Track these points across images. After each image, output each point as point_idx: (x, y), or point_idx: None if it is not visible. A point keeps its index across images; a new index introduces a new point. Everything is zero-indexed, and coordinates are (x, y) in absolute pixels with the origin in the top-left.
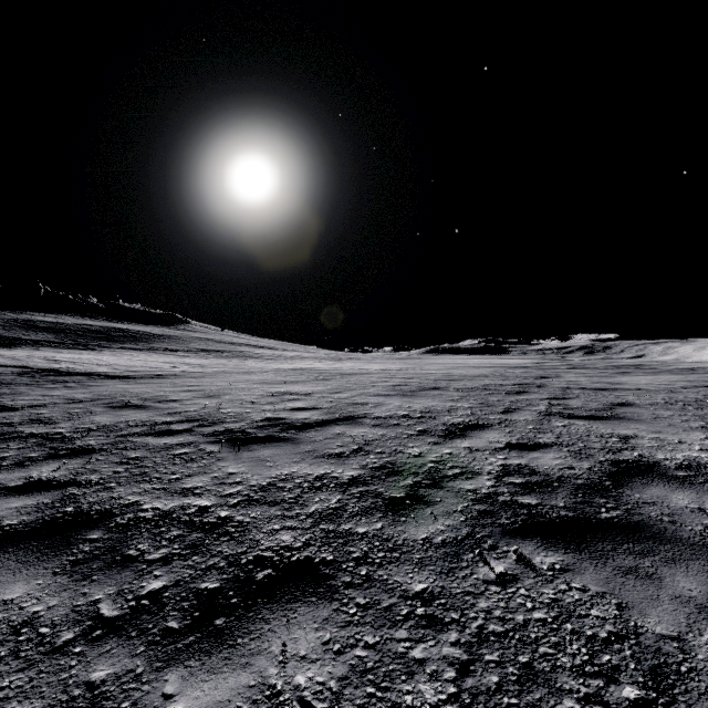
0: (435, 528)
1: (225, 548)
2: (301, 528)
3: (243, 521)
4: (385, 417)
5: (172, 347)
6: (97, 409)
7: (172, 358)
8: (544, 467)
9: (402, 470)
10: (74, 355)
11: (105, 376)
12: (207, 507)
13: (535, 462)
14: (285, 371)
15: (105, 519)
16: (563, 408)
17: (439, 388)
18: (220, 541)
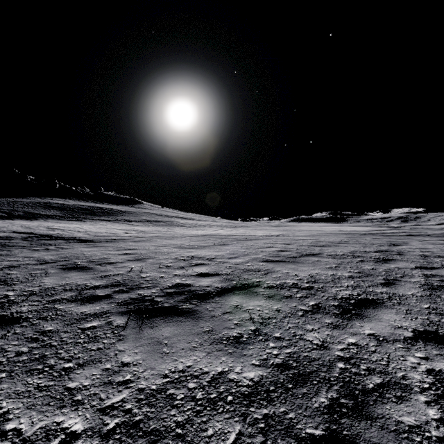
0: None
1: None
2: None
3: None
4: (276, 287)
5: (129, 219)
6: (52, 271)
7: (127, 227)
8: None
9: (309, 373)
10: (66, 225)
11: (77, 240)
12: (75, 435)
13: None
14: (198, 236)
15: None
16: (441, 280)
17: (315, 255)
18: None
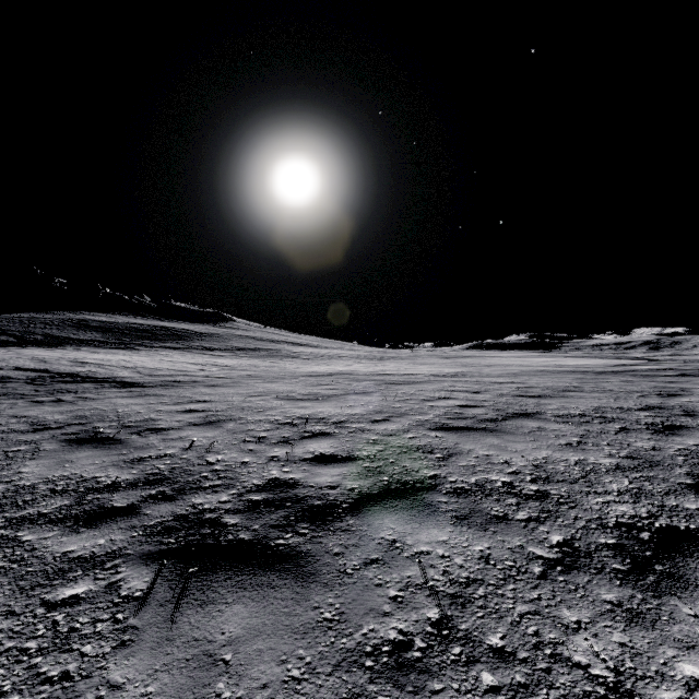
0: None
1: None
2: None
3: None
4: (472, 491)
5: (210, 346)
6: (48, 446)
7: (204, 359)
8: None
9: None
10: (107, 356)
11: (117, 383)
12: None
13: None
14: (319, 376)
15: None
16: None
17: (531, 415)
18: None
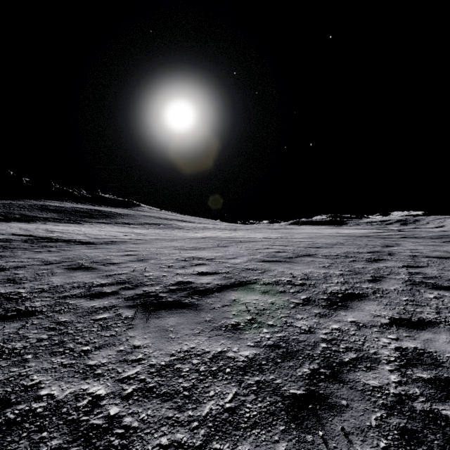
0: None
1: None
2: (191, 446)
3: (131, 426)
4: (272, 283)
5: (127, 222)
6: (58, 271)
7: (126, 229)
8: (445, 354)
9: (296, 351)
10: (65, 227)
11: (78, 242)
12: (100, 397)
13: (432, 347)
14: (198, 238)
15: None
16: (423, 277)
17: (310, 255)
18: None
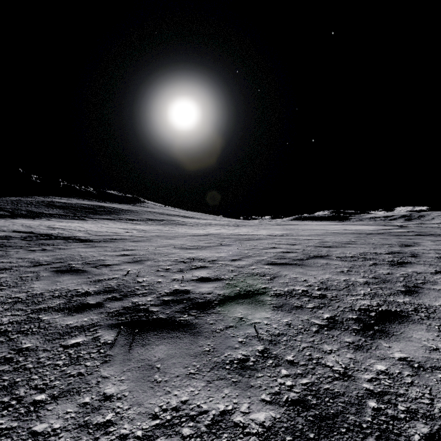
0: None
1: None
2: None
3: None
4: (285, 294)
5: (131, 218)
6: (44, 274)
7: (128, 225)
8: None
9: (334, 416)
10: (68, 224)
11: (77, 240)
12: None
13: None
14: (199, 236)
15: None
16: None
17: (323, 257)
18: None
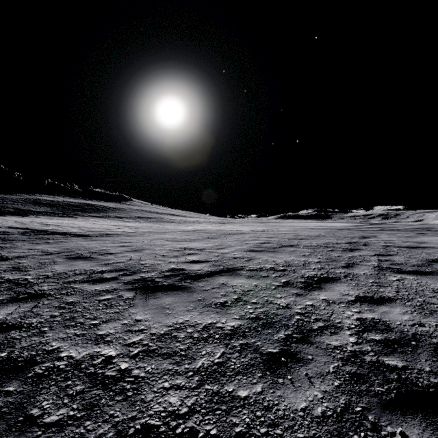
0: (312, 394)
1: (117, 410)
2: (188, 387)
3: (139, 376)
4: (256, 269)
5: (120, 215)
6: (59, 260)
7: (118, 223)
8: (396, 322)
9: (274, 322)
10: (59, 221)
11: (74, 235)
12: (111, 357)
13: (387, 317)
14: (188, 231)
15: (26, 367)
16: (391, 264)
17: (293, 246)
18: (114, 401)
